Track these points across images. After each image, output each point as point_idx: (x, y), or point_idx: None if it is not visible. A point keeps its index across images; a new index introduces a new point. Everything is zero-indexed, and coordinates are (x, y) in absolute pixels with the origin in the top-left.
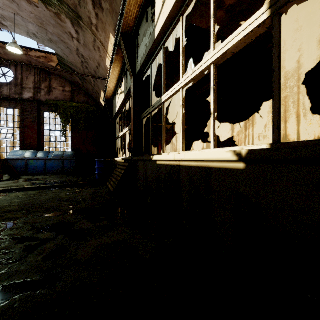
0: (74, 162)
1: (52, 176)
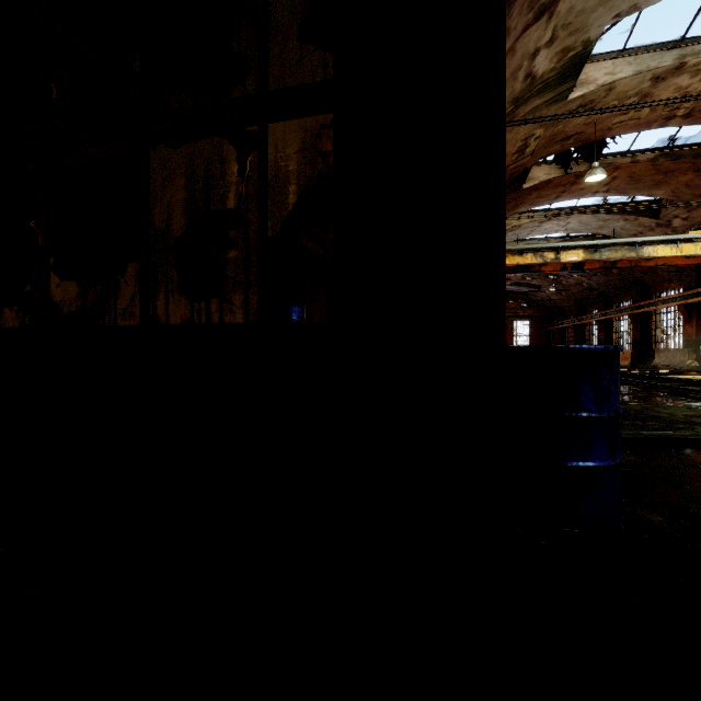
0: None
1: None
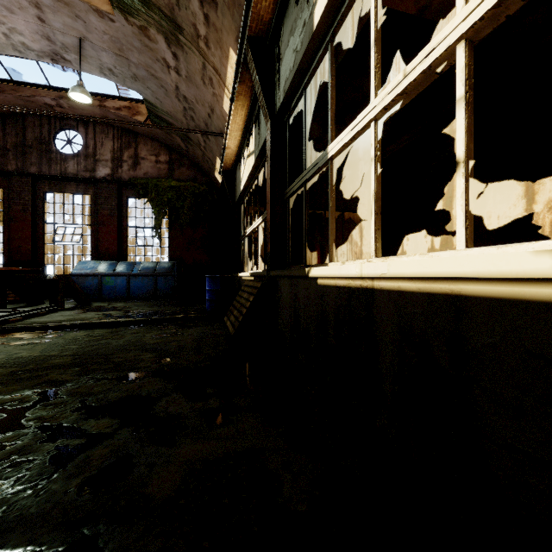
0: (173, 279)
1: (137, 303)
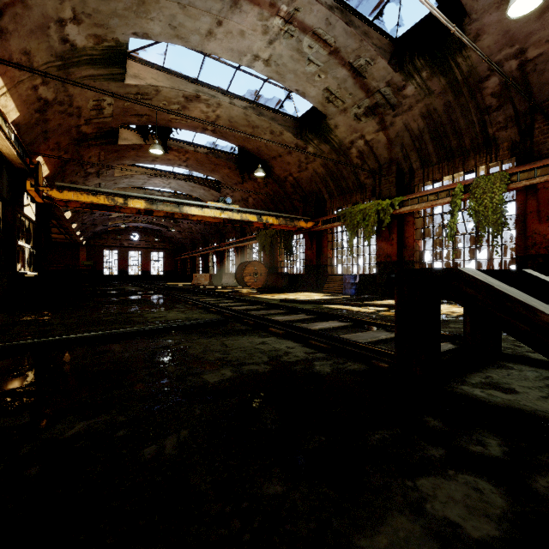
0: None
1: None
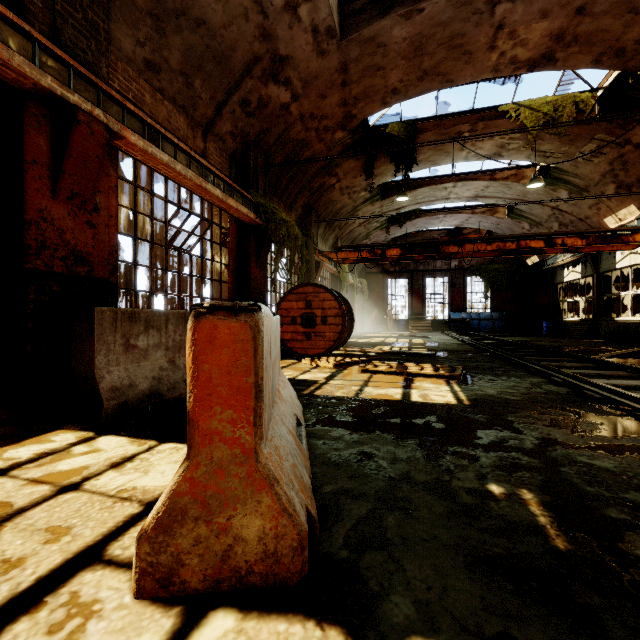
0: (503, 322)
1: (492, 333)
